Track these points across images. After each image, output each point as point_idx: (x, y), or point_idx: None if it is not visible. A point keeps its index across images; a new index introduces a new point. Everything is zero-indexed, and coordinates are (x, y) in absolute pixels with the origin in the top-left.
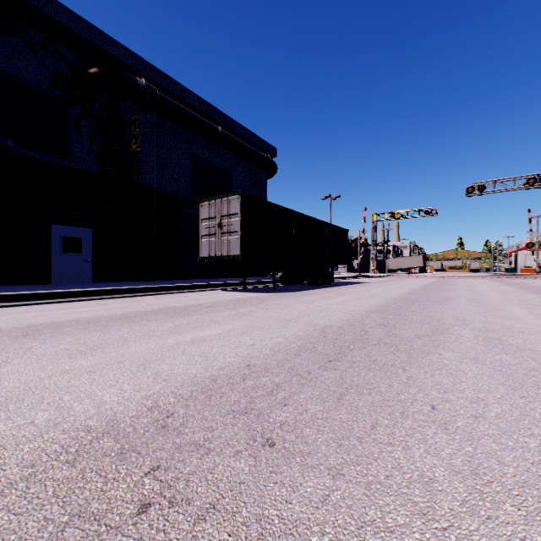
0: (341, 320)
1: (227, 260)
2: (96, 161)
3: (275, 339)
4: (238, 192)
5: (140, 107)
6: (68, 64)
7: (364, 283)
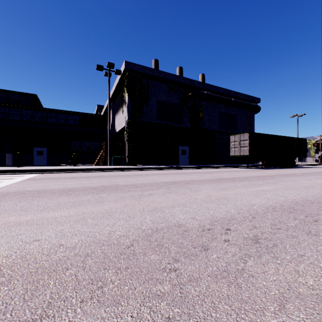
0: (289, 173)
1: (241, 157)
2: (190, 123)
3: (269, 174)
4: (247, 132)
5: (204, 101)
6: (183, 93)
7: (317, 167)
